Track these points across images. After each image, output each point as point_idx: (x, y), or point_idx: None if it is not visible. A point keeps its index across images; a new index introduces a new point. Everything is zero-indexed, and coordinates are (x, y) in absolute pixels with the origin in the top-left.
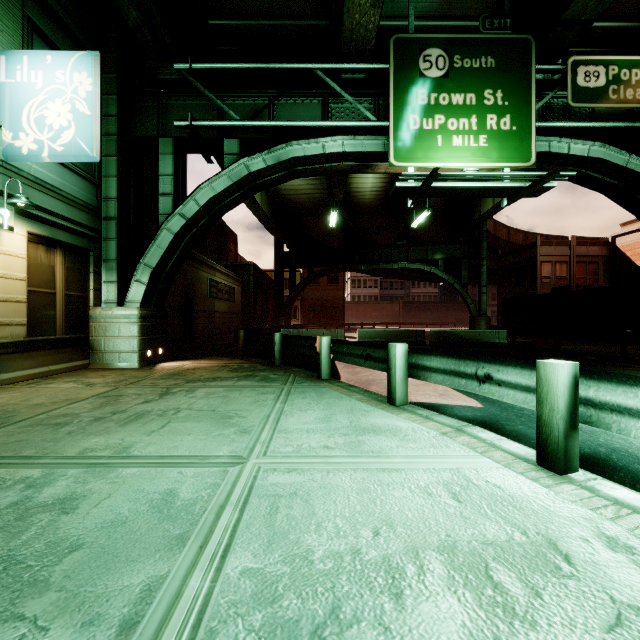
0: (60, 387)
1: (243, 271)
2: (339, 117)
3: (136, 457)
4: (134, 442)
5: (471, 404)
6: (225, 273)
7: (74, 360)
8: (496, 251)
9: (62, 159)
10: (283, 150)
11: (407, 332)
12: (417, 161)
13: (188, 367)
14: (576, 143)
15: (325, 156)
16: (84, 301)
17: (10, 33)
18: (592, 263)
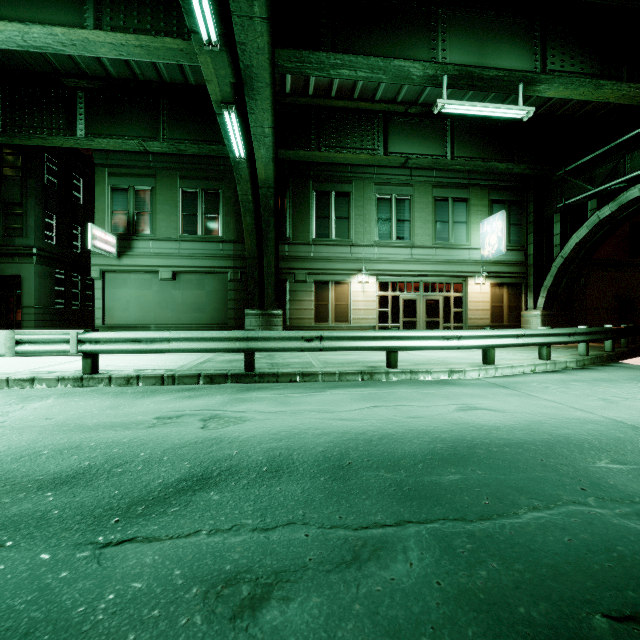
0: None
1: None
2: None
3: None
4: None
5: None
6: None
7: None
8: None
9: (494, 256)
10: (623, 197)
11: None
12: None
13: None
14: None
15: None
16: (519, 308)
17: (484, 212)
18: None
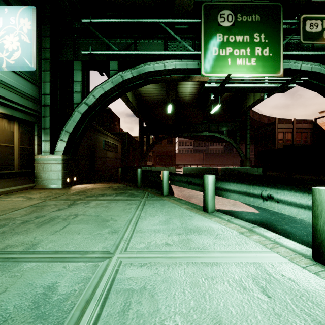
0: (12, 200)
1: (122, 136)
2: (173, 50)
3: (38, 252)
4: (41, 240)
5: (251, 211)
6: (112, 137)
7: (25, 184)
8: (253, 126)
9: (14, 68)
10: (142, 67)
11: (209, 168)
12: (217, 73)
13: (89, 188)
14: (304, 63)
15: (165, 71)
16: (31, 151)
17: None
18: (304, 132)
